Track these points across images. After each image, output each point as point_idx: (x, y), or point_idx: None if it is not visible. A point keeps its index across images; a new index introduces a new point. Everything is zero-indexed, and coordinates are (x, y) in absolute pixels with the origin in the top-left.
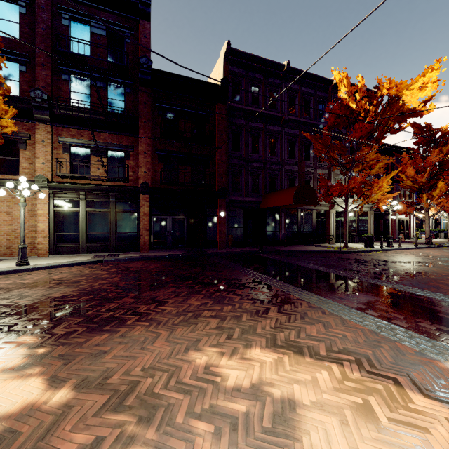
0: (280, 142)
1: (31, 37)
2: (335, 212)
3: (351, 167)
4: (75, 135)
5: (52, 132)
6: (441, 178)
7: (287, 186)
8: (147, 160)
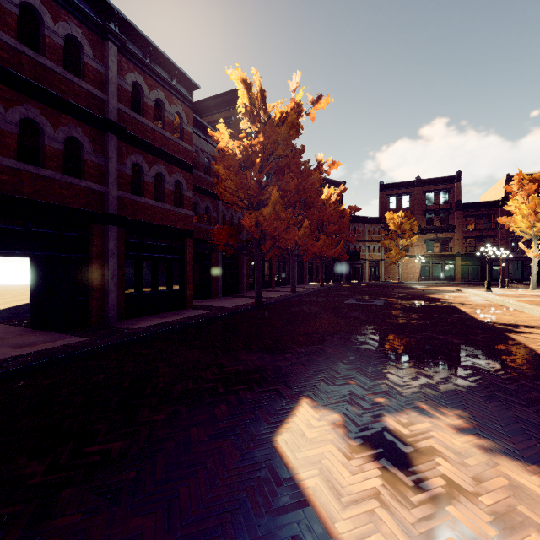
0: None
1: (413, 205)
2: None
3: None
4: (428, 236)
5: (420, 237)
6: None
7: None
8: (459, 242)
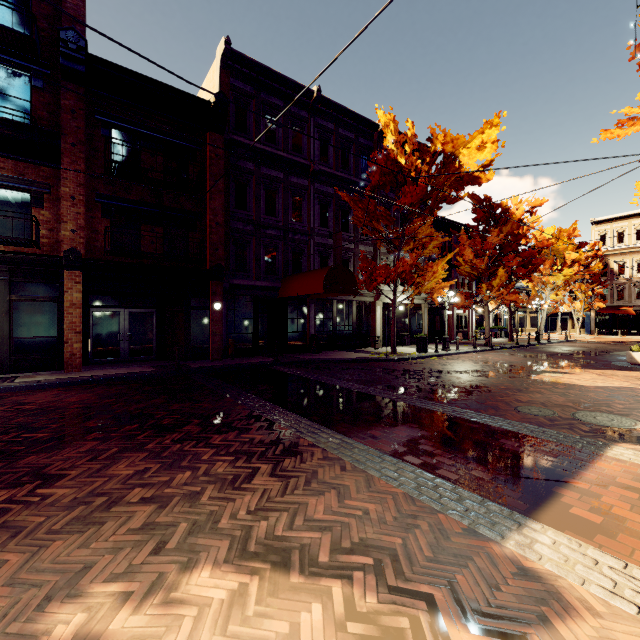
0: (308, 202)
1: None
2: (382, 304)
3: (401, 244)
4: None
5: None
6: (501, 265)
7: (319, 267)
8: (78, 211)
